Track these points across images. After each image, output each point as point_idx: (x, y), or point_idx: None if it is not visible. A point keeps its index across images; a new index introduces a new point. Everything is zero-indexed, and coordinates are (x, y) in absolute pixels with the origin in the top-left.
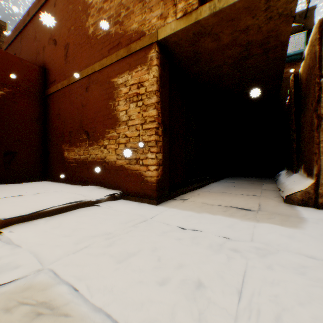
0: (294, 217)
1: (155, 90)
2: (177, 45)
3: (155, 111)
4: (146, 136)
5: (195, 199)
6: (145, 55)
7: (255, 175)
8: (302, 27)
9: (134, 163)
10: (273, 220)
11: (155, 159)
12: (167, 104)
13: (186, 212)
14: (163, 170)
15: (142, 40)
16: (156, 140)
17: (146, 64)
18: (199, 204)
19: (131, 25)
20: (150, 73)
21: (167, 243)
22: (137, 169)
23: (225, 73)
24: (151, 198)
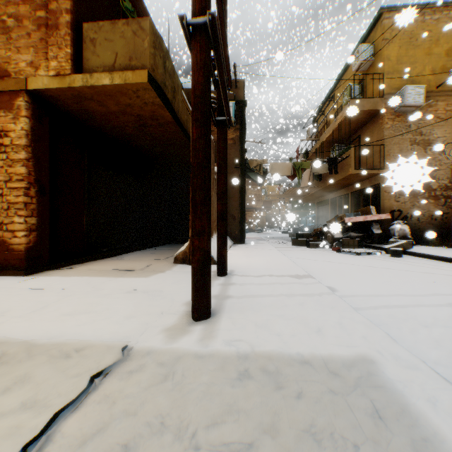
0: (160, 271)
1: (25, 144)
2: (57, 99)
3: (25, 168)
4: (13, 196)
5: (86, 266)
6: (11, 100)
7: None
8: (234, 95)
9: None
10: (136, 275)
11: (25, 223)
12: (47, 161)
13: (57, 278)
14: (39, 236)
15: (6, 81)
16: (27, 202)
17: (13, 112)
18: (83, 271)
19: None
20: (18, 124)
21: (2, 298)
22: (0, 236)
23: (133, 134)
24: (19, 269)
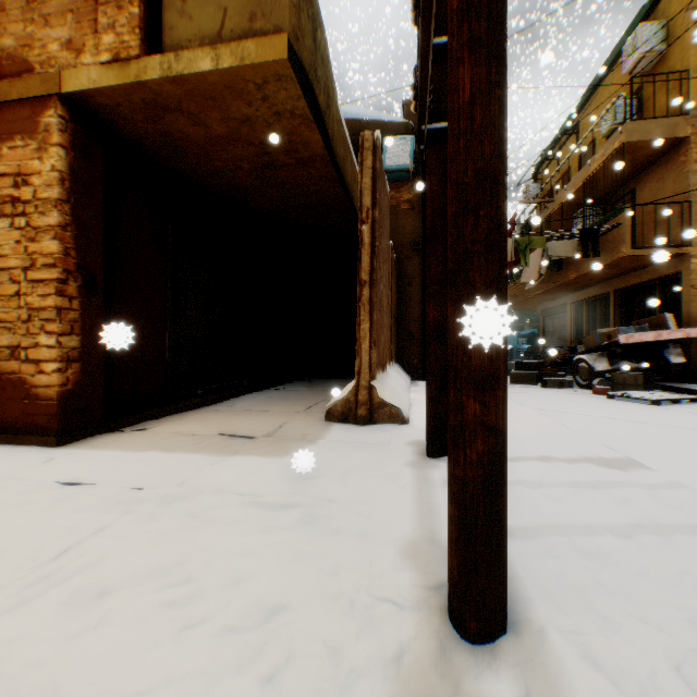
0: (307, 441)
1: (58, 198)
2: (117, 114)
3: (57, 244)
4: (37, 297)
5: (168, 426)
6: (34, 117)
7: (347, 376)
8: (412, 126)
9: (8, 357)
10: (263, 450)
11: (57, 347)
12: (99, 231)
13: (114, 453)
14: (84, 371)
15: (25, 80)
16: (60, 306)
17: (36, 137)
18: (162, 436)
19: (2, 38)
20: (46, 160)
21: None
22: (16, 370)
23: (250, 186)
24: (48, 433)
